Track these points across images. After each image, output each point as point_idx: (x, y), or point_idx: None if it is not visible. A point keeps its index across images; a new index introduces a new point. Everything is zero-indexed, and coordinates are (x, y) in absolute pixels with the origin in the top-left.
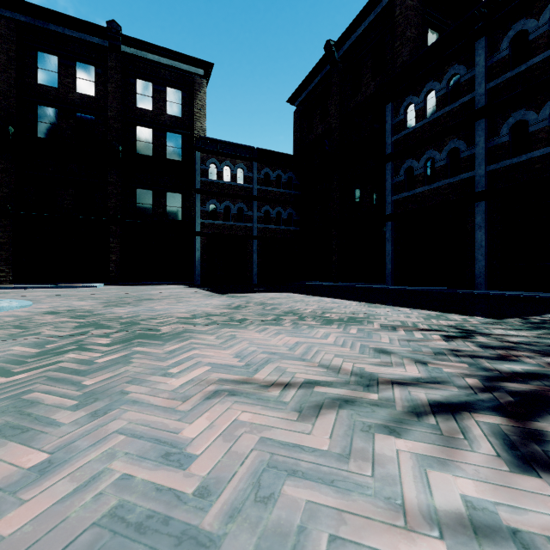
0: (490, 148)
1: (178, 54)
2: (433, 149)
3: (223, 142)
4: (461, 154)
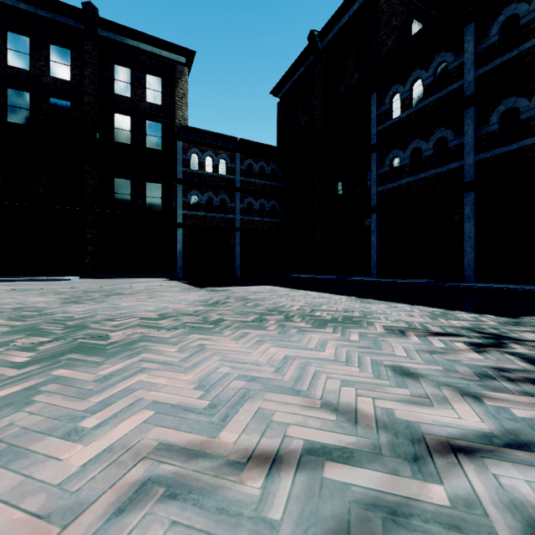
0: (479, 137)
1: (158, 40)
2: (420, 139)
3: (205, 131)
4: (449, 143)
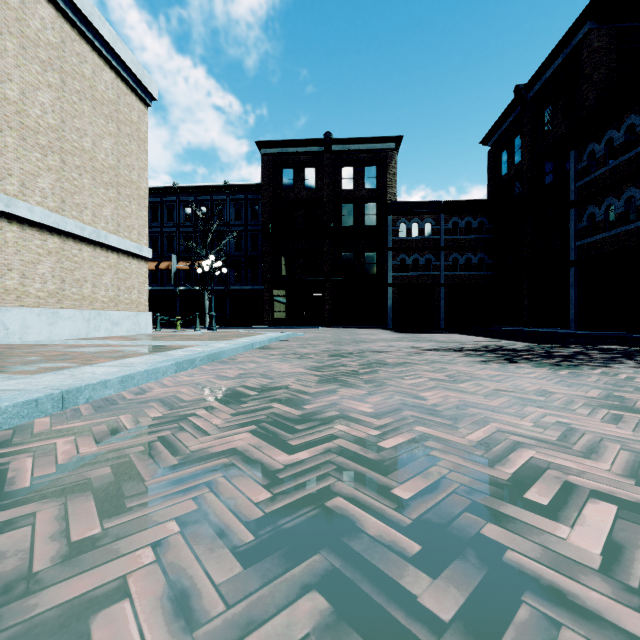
0: None
1: (373, 138)
2: (612, 197)
3: (411, 203)
4: (637, 202)
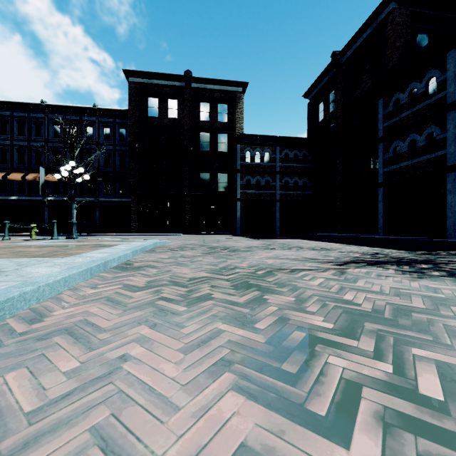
0: None
1: (225, 81)
2: (415, 133)
3: (255, 135)
4: (437, 137)
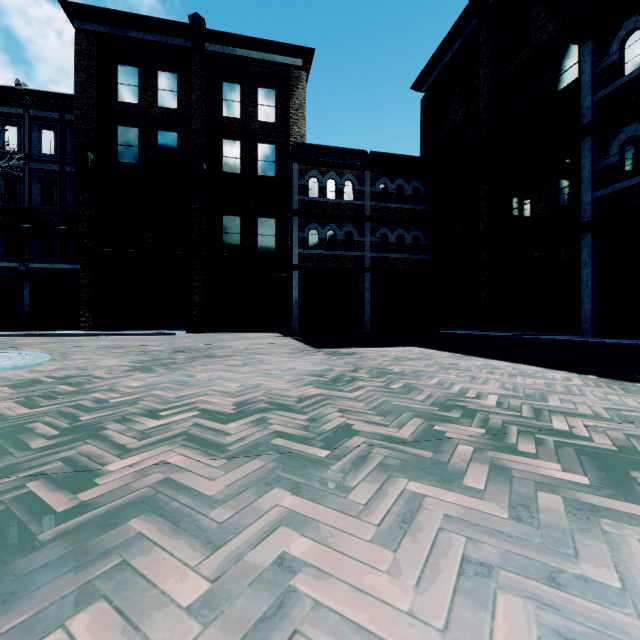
0: None
1: (270, 43)
2: None
3: (326, 148)
4: None
